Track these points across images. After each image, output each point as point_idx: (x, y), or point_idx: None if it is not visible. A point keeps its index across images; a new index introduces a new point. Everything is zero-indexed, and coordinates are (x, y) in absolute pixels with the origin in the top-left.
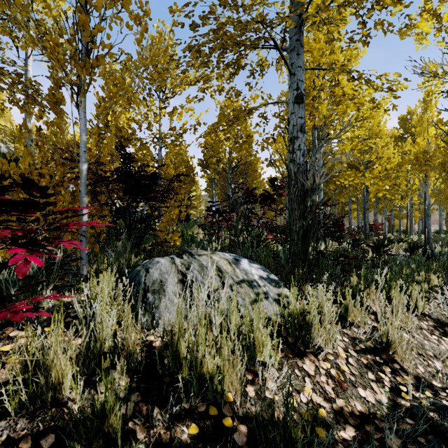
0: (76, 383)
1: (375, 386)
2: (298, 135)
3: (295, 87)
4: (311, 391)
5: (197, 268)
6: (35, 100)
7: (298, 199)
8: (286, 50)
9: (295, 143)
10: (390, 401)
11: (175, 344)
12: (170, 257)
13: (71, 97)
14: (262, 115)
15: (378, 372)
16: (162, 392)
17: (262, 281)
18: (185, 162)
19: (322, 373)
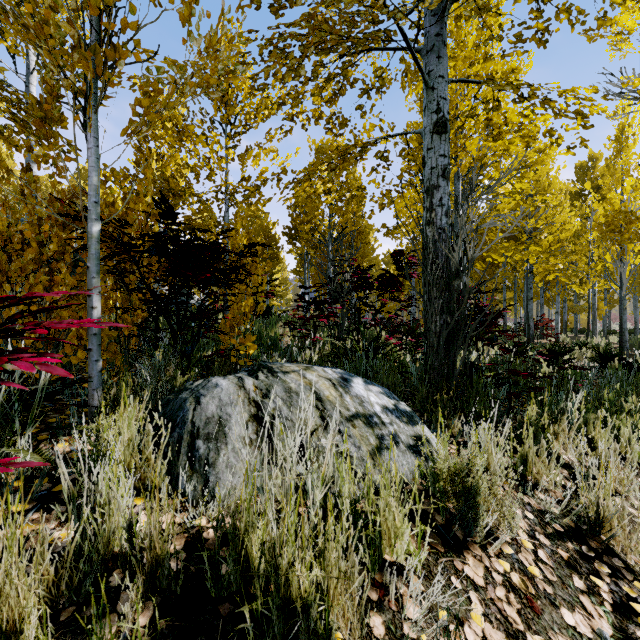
0: (45, 634)
1: (588, 603)
2: (439, 183)
3: (433, 109)
4: (482, 620)
5: (280, 395)
6: (27, 127)
7: (439, 283)
8: (420, 51)
9: (435, 195)
10: (616, 632)
11: (240, 541)
12: (237, 376)
13: (74, 113)
14: (381, 154)
15: (590, 576)
16: (214, 637)
17: (388, 415)
18: (265, 230)
19: (497, 581)
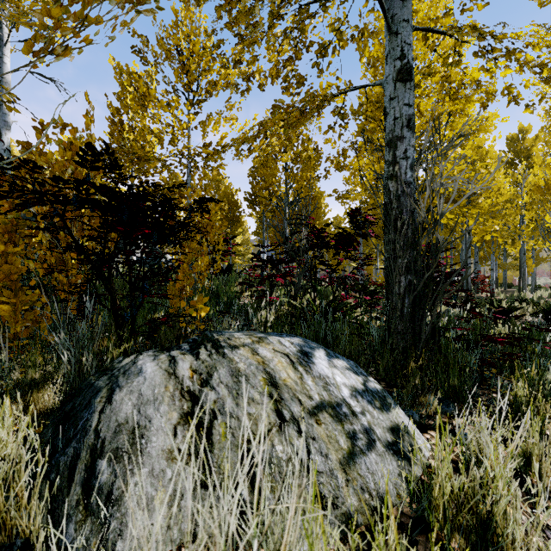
0: None
1: None
2: (403, 134)
3: (397, 56)
4: None
5: (225, 380)
6: None
7: (403, 241)
8: None
9: (398, 147)
10: None
11: None
12: (170, 356)
13: None
14: (338, 111)
15: None
16: None
17: (358, 401)
18: (229, 196)
19: None
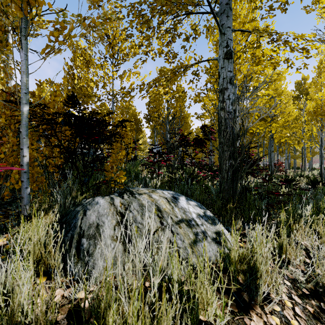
0: None
1: None
2: (228, 86)
3: (224, 45)
4: None
5: (136, 208)
6: None
7: (228, 142)
8: (217, 13)
9: (225, 93)
10: None
11: (102, 316)
12: (110, 197)
13: (12, 40)
14: (195, 72)
15: None
16: None
17: (200, 219)
18: (134, 116)
19: None
